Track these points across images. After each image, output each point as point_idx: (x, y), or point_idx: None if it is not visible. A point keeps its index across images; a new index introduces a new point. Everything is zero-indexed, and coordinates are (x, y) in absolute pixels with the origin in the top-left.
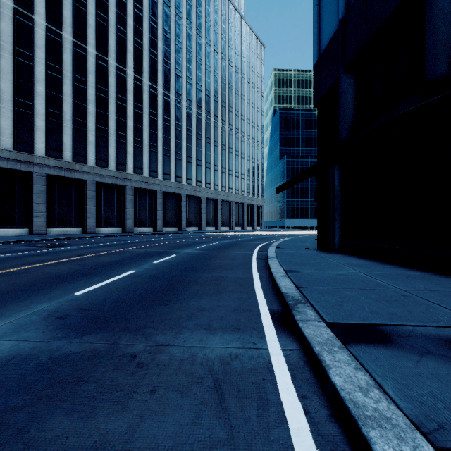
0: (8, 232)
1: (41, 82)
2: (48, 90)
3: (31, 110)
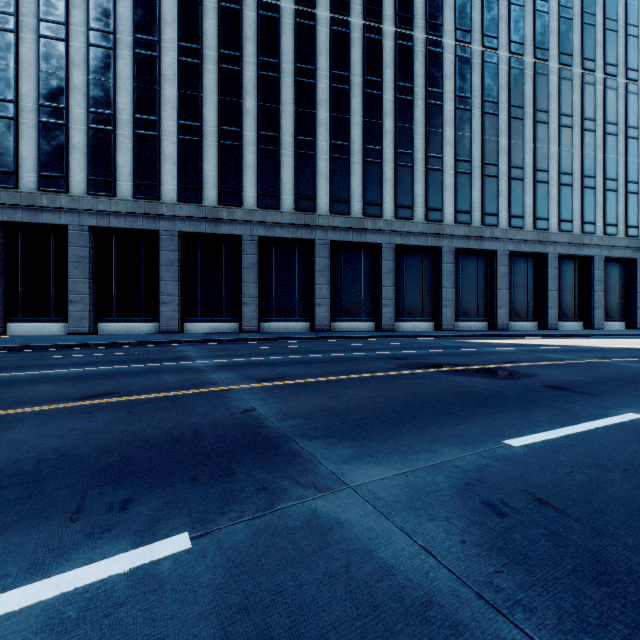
0: (133, 327)
1: (171, 80)
2: (181, 90)
3: (156, 129)
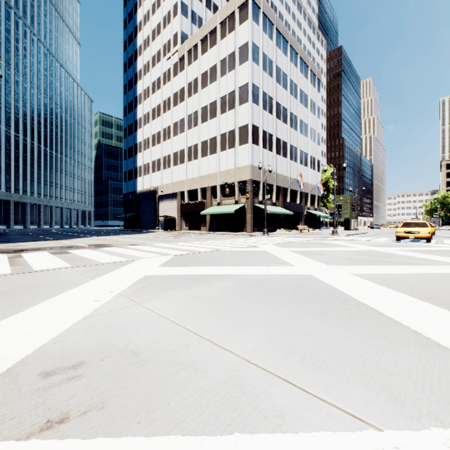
0: None
1: None
2: None
3: None
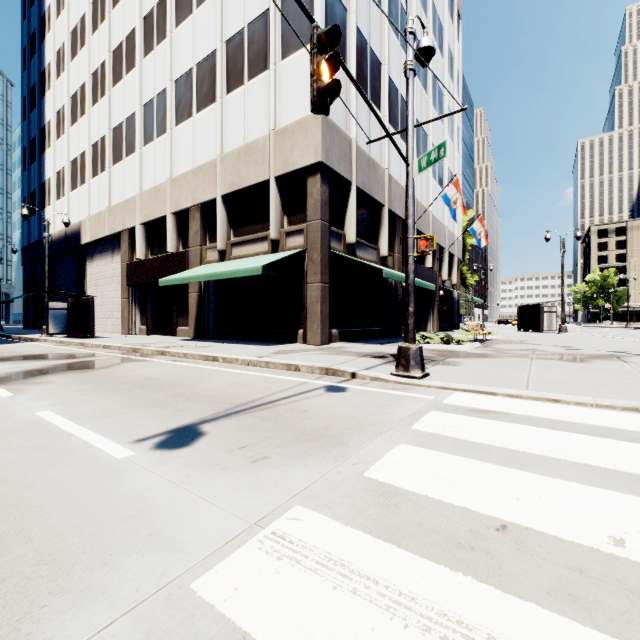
0: None
1: None
2: None
3: None
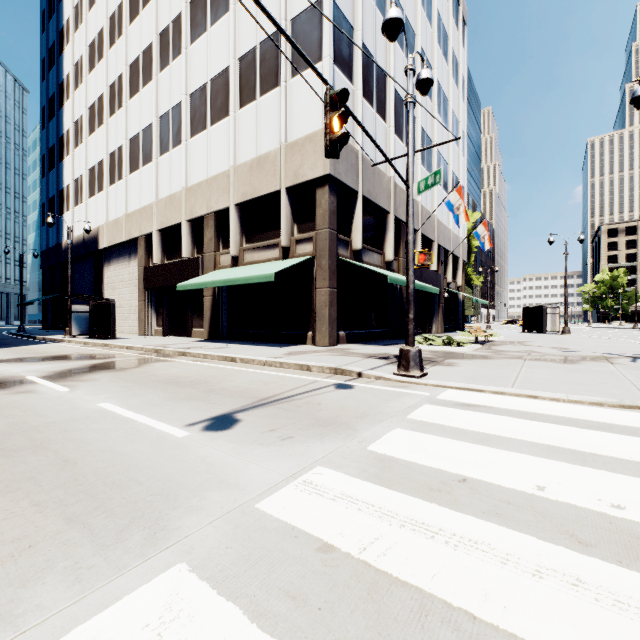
0: None
1: None
2: None
3: None
